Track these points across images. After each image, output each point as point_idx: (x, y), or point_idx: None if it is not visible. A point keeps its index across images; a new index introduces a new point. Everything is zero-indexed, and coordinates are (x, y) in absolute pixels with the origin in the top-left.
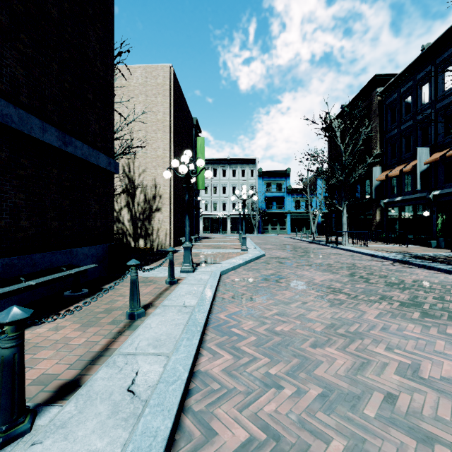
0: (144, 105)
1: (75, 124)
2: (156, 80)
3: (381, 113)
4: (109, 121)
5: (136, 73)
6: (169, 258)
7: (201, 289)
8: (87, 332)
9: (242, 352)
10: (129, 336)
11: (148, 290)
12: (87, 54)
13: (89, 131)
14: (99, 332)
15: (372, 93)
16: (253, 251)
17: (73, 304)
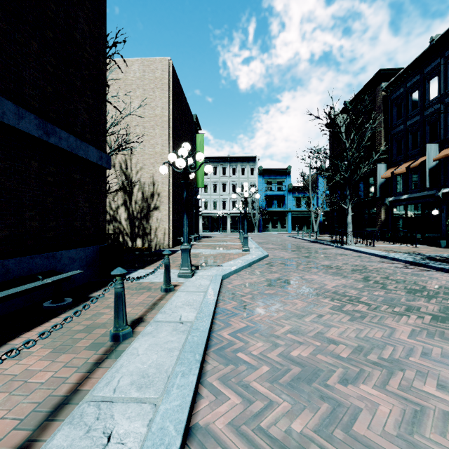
0: (142, 100)
1: (59, 113)
2: (154, 73)
3: (386, 109)
4: (100, 111)
5: (134, 67)
6: (165, 262)
7: (201, 298)
8: (57, 361)
9: (253, 392)
10: (108, 369)
11: (140, 299)
12: (74, 35)
13: (77, 121)
14: (72, 362)
15: (376, 88)
16: (256, 251)
17: (50, 318)
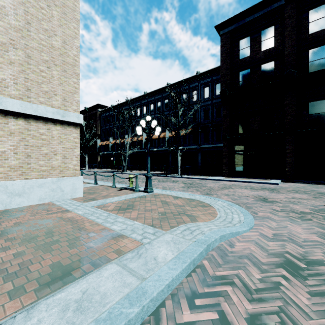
0: None
1: None
2: None
3: (100, 119)
4: None
5: None
6: None
7: None
8: None
9: None
10: None
11: None
12: None
13: None
14: None
15: (97, 109)
16: None
17: None
